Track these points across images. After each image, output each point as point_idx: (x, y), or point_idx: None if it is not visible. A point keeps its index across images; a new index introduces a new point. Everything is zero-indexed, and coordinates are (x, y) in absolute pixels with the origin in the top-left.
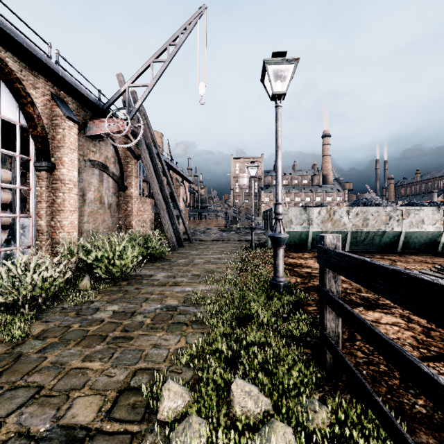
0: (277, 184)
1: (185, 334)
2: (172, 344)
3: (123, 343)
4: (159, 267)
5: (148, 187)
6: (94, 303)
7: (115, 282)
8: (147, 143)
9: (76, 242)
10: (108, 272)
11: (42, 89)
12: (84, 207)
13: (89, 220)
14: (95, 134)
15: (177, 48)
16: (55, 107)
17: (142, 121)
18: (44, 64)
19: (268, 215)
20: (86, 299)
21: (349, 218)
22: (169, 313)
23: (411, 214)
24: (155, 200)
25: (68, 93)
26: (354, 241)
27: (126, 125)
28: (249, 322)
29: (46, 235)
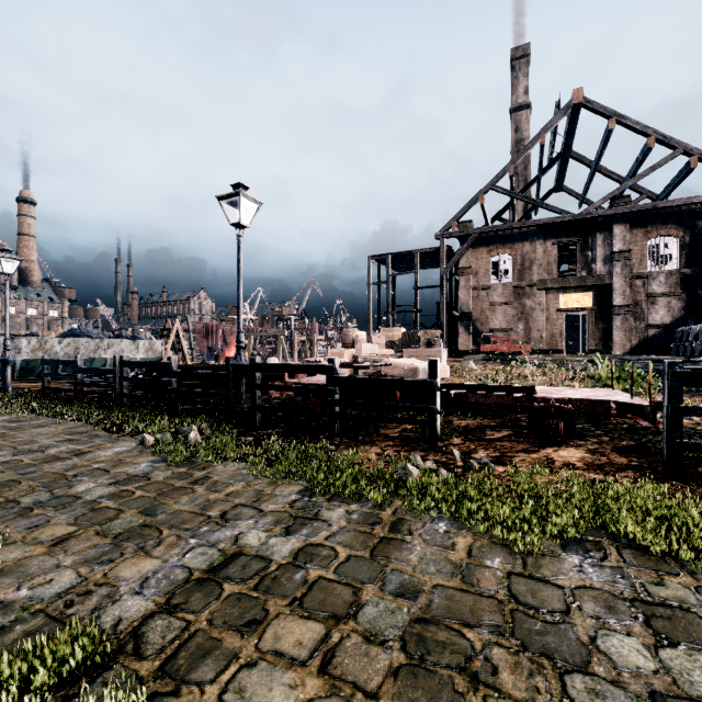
0: (6, 328)
1: None
2: None
3: None
4: None
5: None
6: None
7: None
8: None
9: None
10: None
11: None
12: None
13: None
14: None
15: None
16: None
17: None
18: None
19: None
20: None
21: (62, 348)
22: None
23: (116, 345)
24: None
25: None
26: (67, 367)
27: None
28: None
29: None
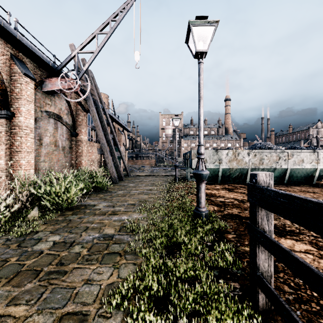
0: (199, 129)
1: (118, 266)
2: (104, 279)
3: (55, 279)
4: (101, 198)
5: (95, 134)
6: (37, 233)
7: (62, 211)
8: (94, 99)
9: (29, 178)
10: (56, 204)
11: (2, 50)
12: (41, 149)
13: (46, 160)
14: (50, 90)
15: (117, 24)
16: (14, 66)
17: (89, 81)
18: (2, 27)
19: (188, 156)
20: (30, 230)
21: (249, 158)
22: (105, 242)
23: (294, 155)
24: (100, 144)
25: (26, 55)
26: None
27: (76, 83)
28: (177, 251)
29: (6, 172)
